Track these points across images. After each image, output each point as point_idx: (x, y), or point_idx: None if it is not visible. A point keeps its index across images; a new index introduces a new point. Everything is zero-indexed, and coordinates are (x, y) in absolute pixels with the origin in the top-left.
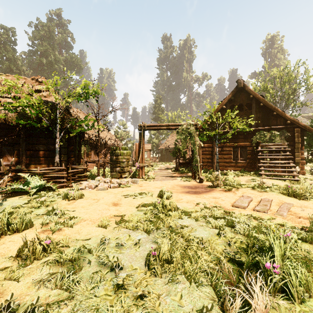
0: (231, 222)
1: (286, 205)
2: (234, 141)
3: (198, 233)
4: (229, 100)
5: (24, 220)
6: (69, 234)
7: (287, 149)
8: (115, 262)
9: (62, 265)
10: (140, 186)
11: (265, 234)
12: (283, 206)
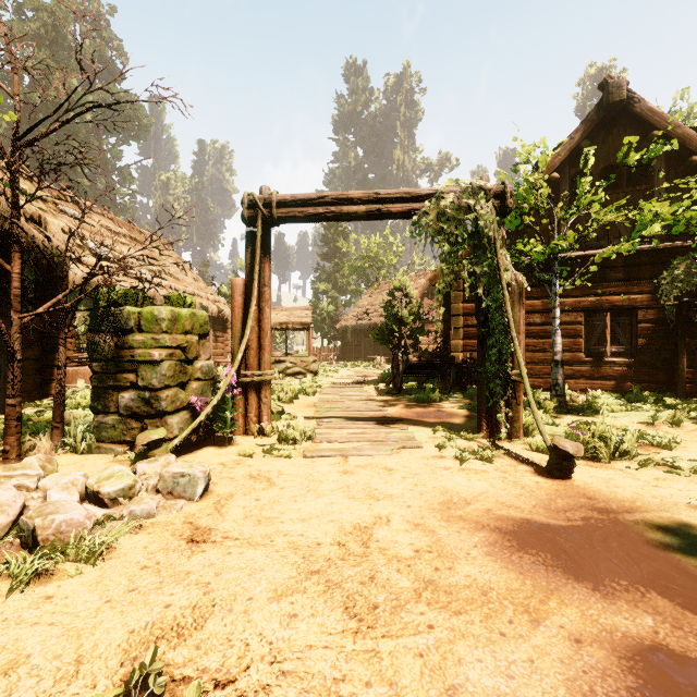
0: None
1: None
2: (588, 291)
3: None
4: (570, 157)
5: None
6: None
7: None
8: None
9: None
10: (187, 542)
11: None
12: None
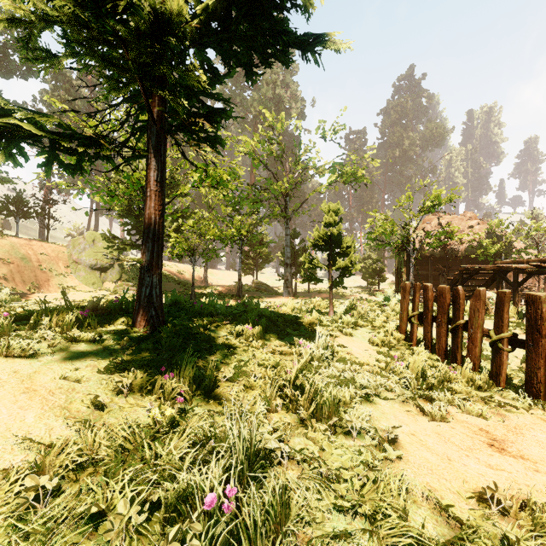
0: None
1: None
2: None
3: None
4: None
5: None
6: None
7: None
8: None
9: None
10: None
11: None
12: None
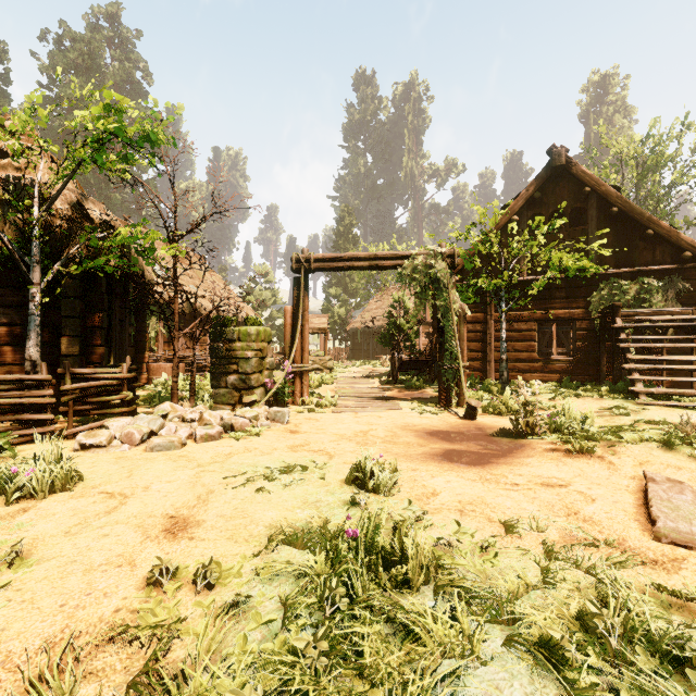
0: None
1: None
2: (540, 306)
3: None
4: (528, 203)
5: None
6: None
7: None
8: None
9: None
10: (291, 432)
11: None
12: None
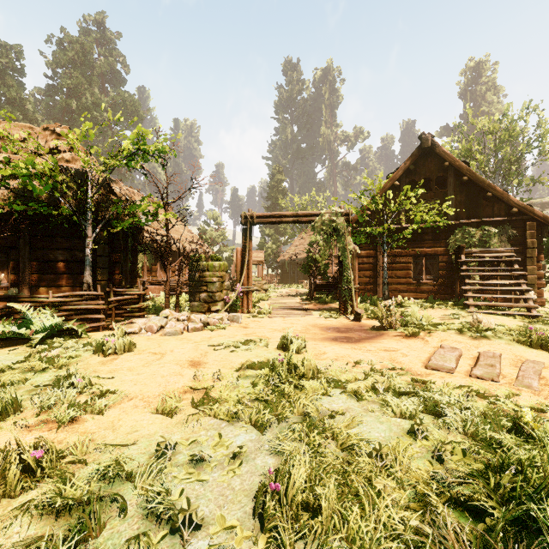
0: (433, 404)
1: (531, 366)
2: (414, 245)
3: (366, 429)
4: (406, 172)
5: (1, 400)
6: (92, 430)
7: (514, 259)
8: (183, 512)
9: (61, 515)
10: (244, 328)
11: (509, 431)
12: (526, 367)
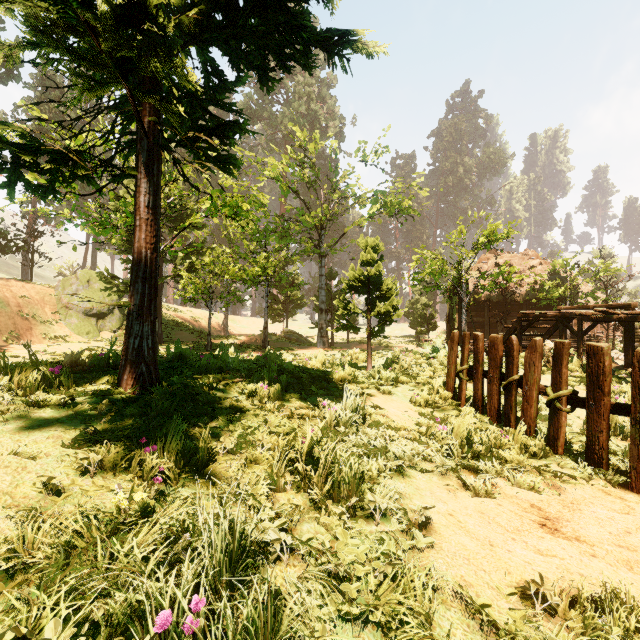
0: None
1: None
2: None
3: None
4: None
5: None
6: None
7: None
8: None
9: None
10: None
11: None
12: None
